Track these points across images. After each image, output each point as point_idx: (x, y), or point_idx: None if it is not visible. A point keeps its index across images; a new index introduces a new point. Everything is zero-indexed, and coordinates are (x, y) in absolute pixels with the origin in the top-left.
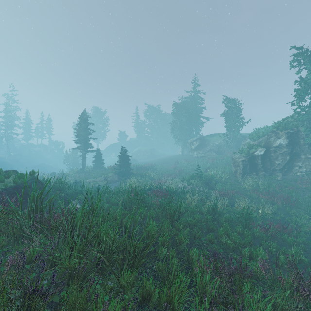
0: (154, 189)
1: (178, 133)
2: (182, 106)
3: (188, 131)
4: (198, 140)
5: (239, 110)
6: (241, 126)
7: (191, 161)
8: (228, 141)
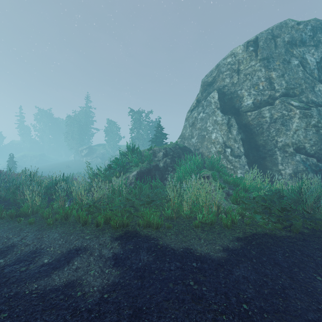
0: (42, 177)
1: (70, 141)
2: (74, 118)
3: (80, 140)
4: (87, 148)
5: (117, 129)
6: (118, 141)
7: (80, 165)
8: (109, 151)
